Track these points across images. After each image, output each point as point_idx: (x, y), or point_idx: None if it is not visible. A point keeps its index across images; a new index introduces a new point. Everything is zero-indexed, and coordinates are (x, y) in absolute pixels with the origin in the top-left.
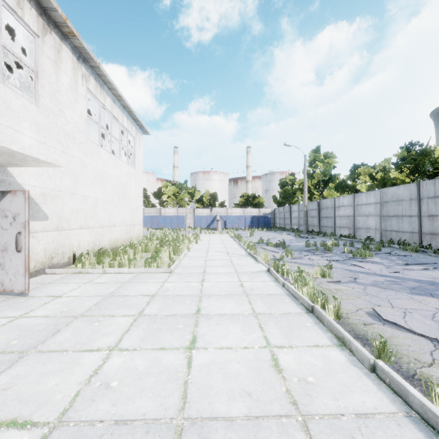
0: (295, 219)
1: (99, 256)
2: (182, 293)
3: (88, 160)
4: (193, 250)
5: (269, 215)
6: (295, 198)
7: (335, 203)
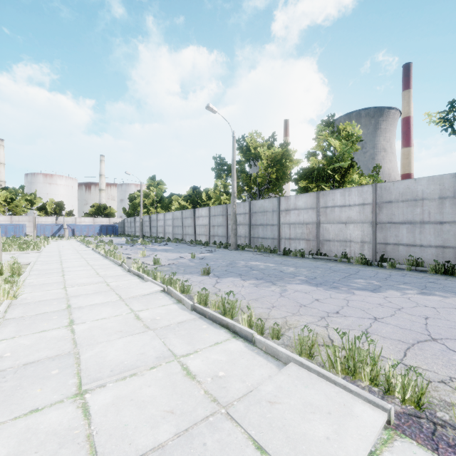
0: (138, 228)
1: None
2: (52, 254)
3: None
4: (47, 247)
5: (120, 224)
6: None
7: (158, 217)
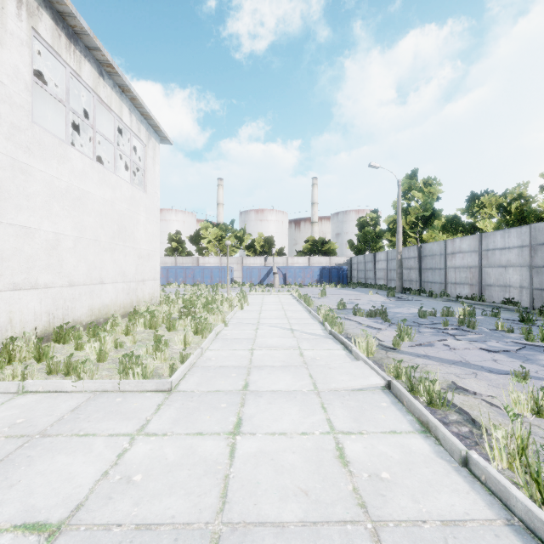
0: (382, 272)
1: (38, 346)
2: (161, 508)
3: (36, 162)
4: (233, 324)
5: (344, 265)
6: (380, 243)
7: (447, 248)
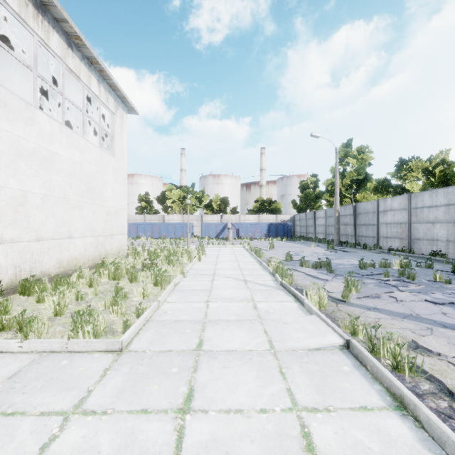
0: (321, 227)
1: None
2: None
3: (2, 122)
4: (191, 275)
5: (288, 222)
6: (319, 203)
7: (379, 206)
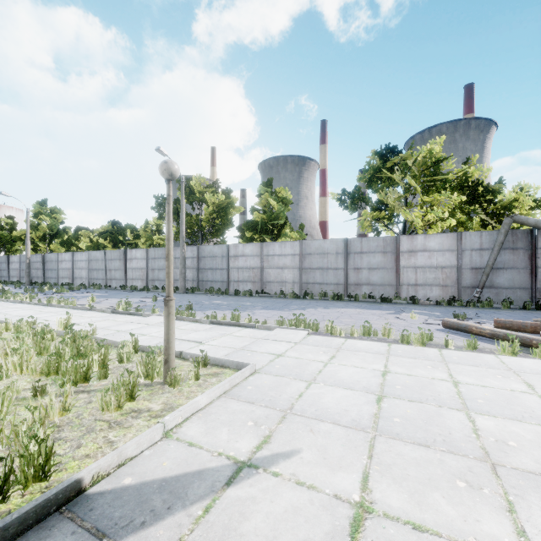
0: (16, 271)
1: None
2: None
3: None
4: None
5: None
6: (16, 246)
7: (59, 258)
